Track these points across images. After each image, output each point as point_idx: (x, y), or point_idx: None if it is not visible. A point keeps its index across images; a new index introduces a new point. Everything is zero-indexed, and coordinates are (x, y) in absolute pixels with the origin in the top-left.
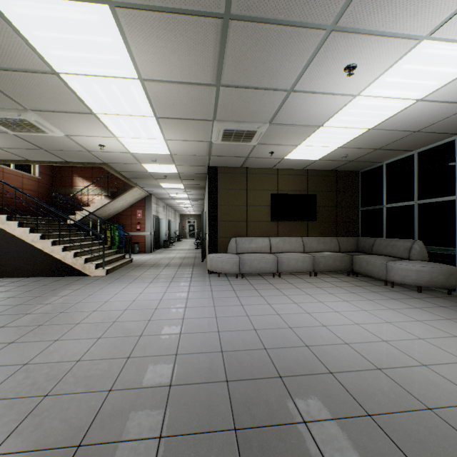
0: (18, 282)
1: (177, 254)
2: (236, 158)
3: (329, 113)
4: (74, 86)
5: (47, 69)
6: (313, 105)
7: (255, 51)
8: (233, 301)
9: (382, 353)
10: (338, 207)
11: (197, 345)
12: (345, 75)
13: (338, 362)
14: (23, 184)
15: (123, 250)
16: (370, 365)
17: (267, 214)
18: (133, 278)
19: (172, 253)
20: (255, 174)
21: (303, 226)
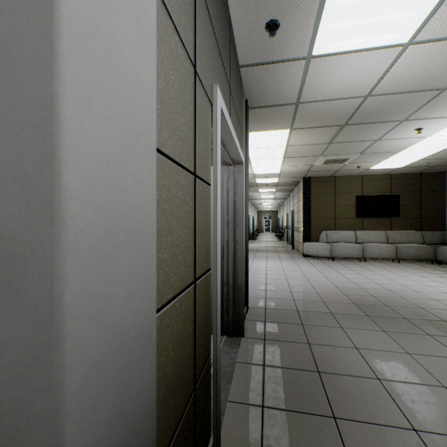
0: None
1: (267, 244)
2: (328, 171)
3: (407, 145)
4: (250, 151)
5: None
6: (393, 143)
7: (357, 131)
8: (332, 271)
9: (440, 296)
10: (422, 205)
11: (321, 284)
12: (416, 131)
13: (408, 296)
14: None
15: None
16: (429, 298)
17: (352, 212)
18: (252, 257)
19: (262, 243)
20: (342, 181)
21: (386, 222)
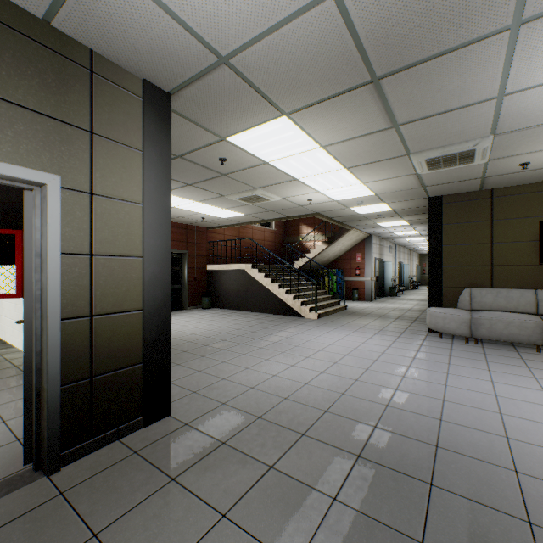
0: (257, 316)
1: (401, 305)
2: (465, 181)
3: None
4: (279, 167)
5: (261, 162)
6: None
7: (422, 87)
8: (438, 367)
9: None
10: None
11: (366, 393)
12: None
13: None
14: (264, 237)
15: (338, 296)
16: None
17: (531, 254)
18: (339, 325)
19: (396, 303)
20: (506, 196)
21: None
